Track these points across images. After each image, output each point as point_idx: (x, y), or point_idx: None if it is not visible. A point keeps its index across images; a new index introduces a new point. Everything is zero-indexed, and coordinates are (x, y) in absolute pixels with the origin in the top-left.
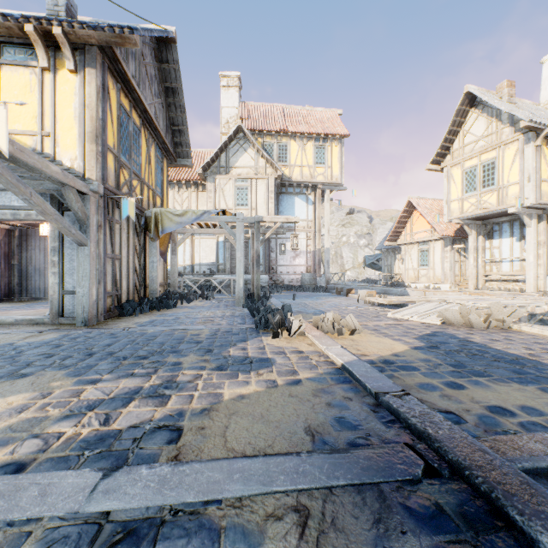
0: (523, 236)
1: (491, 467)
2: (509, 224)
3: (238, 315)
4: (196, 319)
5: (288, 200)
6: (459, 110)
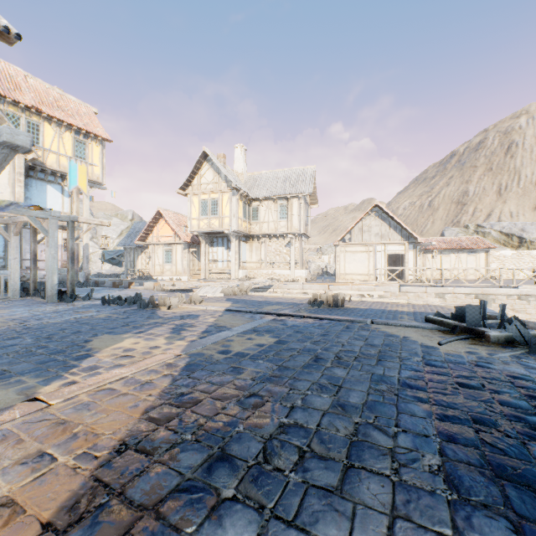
0: (229, 247)
1: (286, 313)
2: (222, 239)
3: (89, 306)
4: (62, 312)
5: (39, 187)
6: (199, 160)
